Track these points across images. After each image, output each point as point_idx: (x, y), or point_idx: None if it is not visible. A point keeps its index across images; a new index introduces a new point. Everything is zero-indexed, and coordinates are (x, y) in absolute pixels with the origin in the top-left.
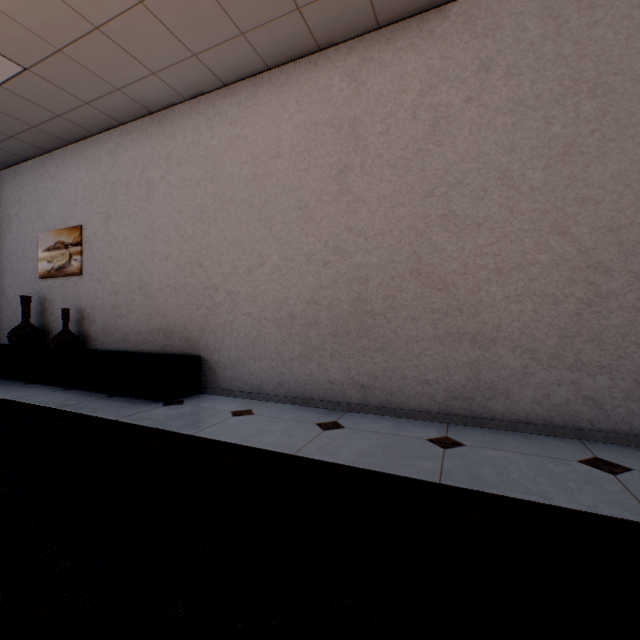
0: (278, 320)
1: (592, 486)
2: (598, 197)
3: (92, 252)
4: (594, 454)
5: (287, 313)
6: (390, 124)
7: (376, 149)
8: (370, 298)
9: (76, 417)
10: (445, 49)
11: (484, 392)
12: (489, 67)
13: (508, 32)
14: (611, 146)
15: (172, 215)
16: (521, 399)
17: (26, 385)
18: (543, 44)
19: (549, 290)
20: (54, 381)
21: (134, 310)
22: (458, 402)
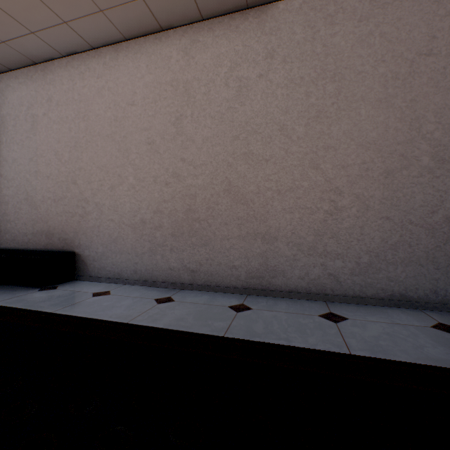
0: (133, 224)
1: (320, 331)
2: (336, 146)
3: None
4: (330, 310)
5: (140, 219)
6: (211, 88)
7: (201, 104)
8: (197, 209)
9: None
10: (246, 40)
11: (270, 273)
12: (273, 55)
13: (284, 33)
14: (343, 114)
15: (52, 144)
16: (292, 276)
17: None
18: (305, 44)
19: (308, 205)
20: None
21: (21, 217)
22: (254, 280)
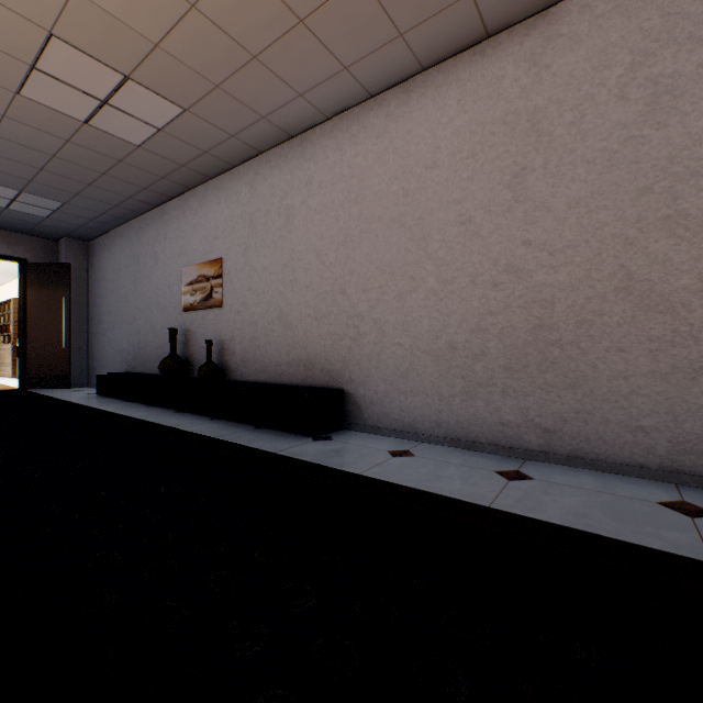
0: (434, 351)
1: None
2: None
3: (232, 284)
4: None
5: (445, 343)
6: (585, 111)
7: (565, 144)
8: (556, 324)
9: (237, 447)
10: (669, 3)
11: None
12: None
13: None
14: None
15: (312, 241)
16: None
17: (177, 413)
18: None
19: None
20: (202, 410)
21: (273, 341)
22: (690, 457)
